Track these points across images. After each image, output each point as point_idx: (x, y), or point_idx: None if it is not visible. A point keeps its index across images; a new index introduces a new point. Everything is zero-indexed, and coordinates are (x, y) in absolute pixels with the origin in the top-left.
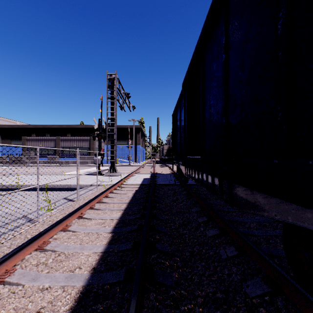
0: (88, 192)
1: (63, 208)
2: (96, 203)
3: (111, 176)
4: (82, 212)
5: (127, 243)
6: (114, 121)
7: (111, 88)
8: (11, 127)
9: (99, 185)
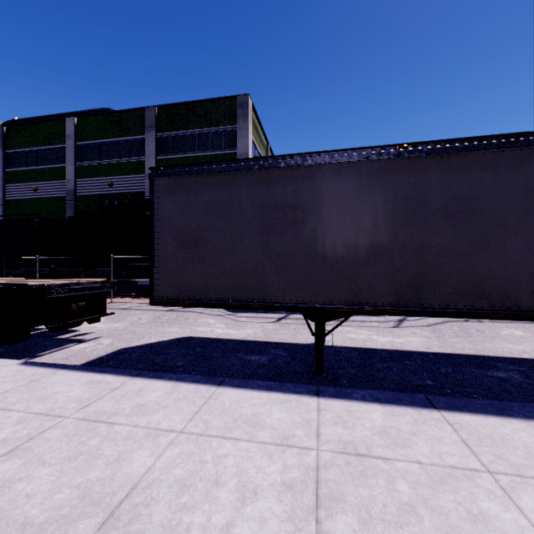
0: None
1: None
2: None
3: None
4: None
5: None
6: None
7: None
8: None
9: None
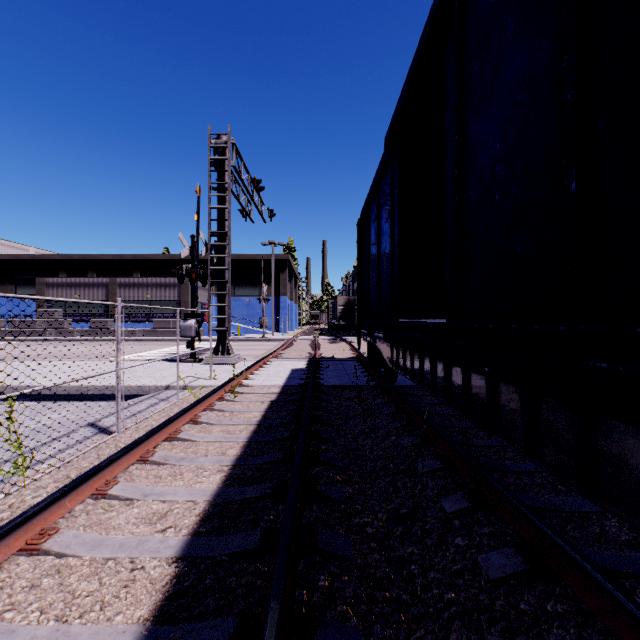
0: (156, 406)
1: (69, 459)
2: (164, 440)
3: (218, 364)
4: (108, 479)
5: (219, 620)
6: (225, 241)
7: (220, 167)
8: (16, 258)
9: (185, 386)
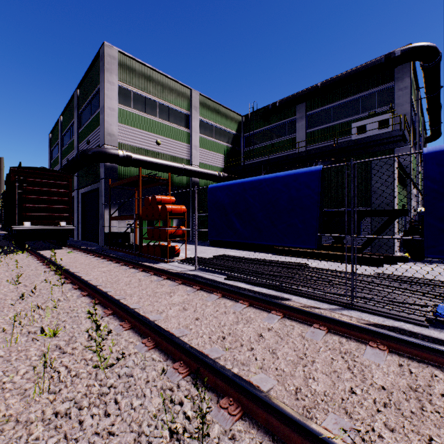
0: None
1: None
2: None
3: None
4: None
5: None
6: None
7: None
8: None
9: None
